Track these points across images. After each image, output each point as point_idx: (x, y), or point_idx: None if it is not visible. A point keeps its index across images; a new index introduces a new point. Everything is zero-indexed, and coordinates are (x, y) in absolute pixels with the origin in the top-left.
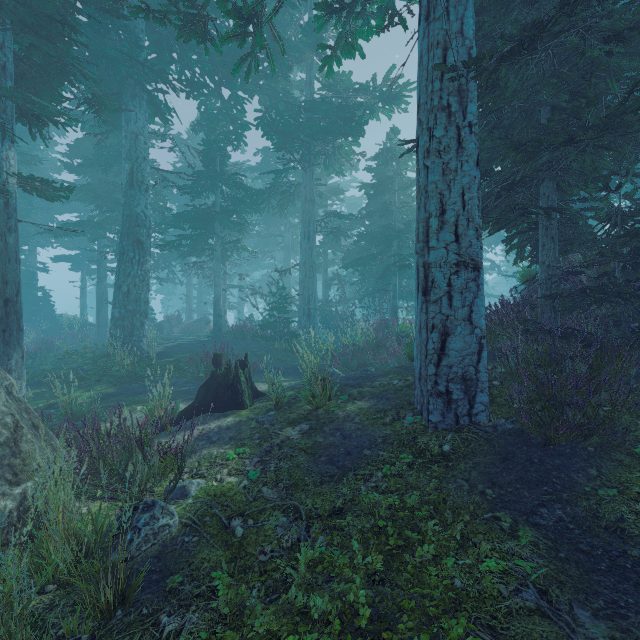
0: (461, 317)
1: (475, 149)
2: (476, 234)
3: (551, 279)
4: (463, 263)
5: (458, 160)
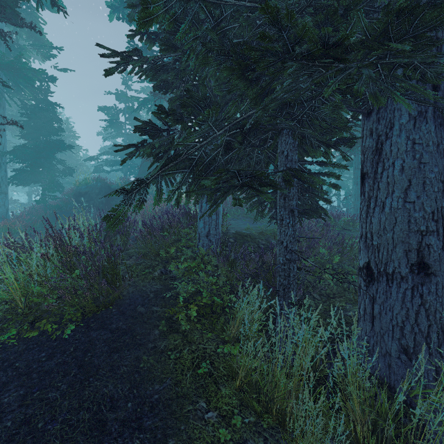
0: (2, 204)
1: (5, 168)
2: (6, 186)
3: (43, 197)
4: (2, 192)
5: (1, 170)
